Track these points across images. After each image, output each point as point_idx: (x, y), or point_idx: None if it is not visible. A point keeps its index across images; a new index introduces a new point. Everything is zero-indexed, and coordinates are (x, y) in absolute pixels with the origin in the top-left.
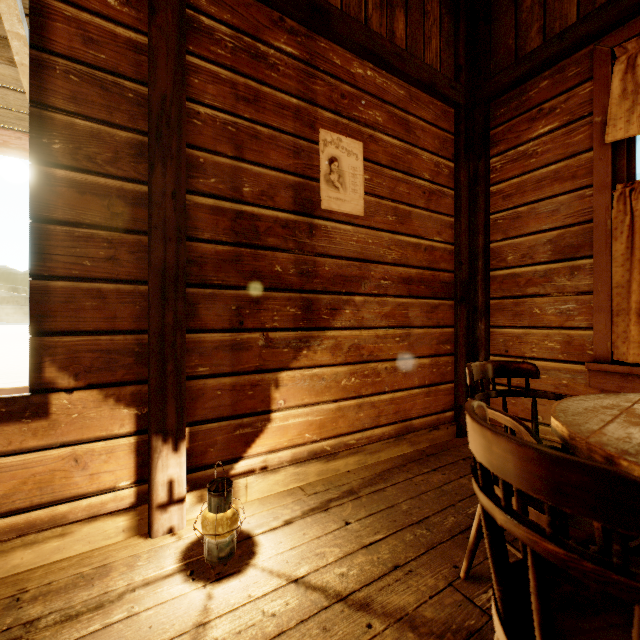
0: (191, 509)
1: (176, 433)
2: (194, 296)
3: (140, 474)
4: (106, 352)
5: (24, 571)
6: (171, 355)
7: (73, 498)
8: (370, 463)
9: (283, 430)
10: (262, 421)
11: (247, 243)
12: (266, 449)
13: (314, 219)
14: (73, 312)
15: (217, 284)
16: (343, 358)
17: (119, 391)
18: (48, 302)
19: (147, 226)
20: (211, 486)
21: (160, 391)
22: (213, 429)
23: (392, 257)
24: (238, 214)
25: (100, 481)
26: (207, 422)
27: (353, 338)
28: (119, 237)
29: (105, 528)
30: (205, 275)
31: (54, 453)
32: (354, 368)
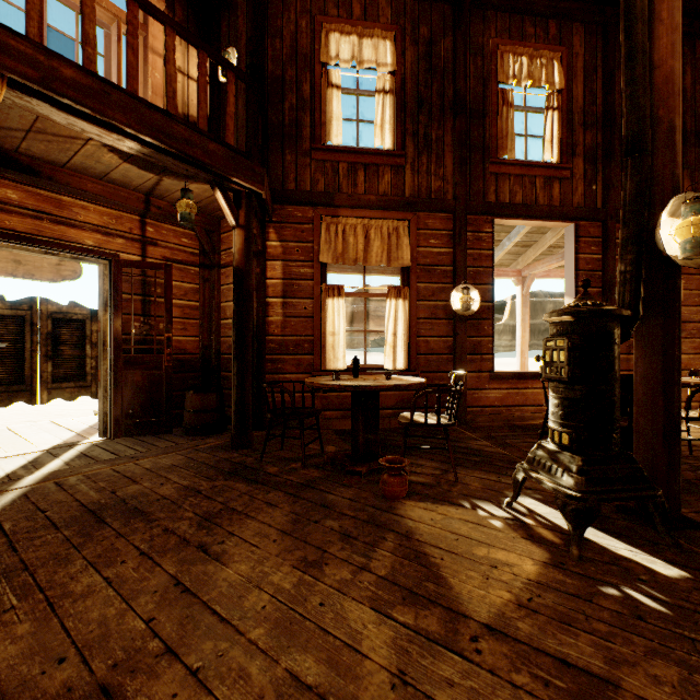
0: None
1: None
2: None
3: None
4: None
5: None
6: None
7: None
8: None
9: None
10: None
11: None
12: None
13: None
14: None
15: None
16: None
17: None
18: None
19: None
20: None
21: None
22: None
23: (697, 319)
24: None
25: None
26: None
27: None
28: None
29: None
30: None
31: None
32: None
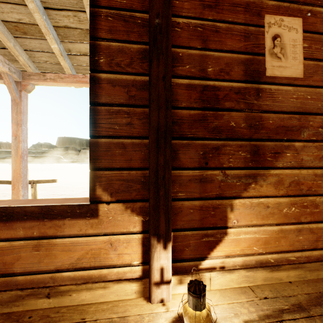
0: (174, 287)
1: (165, 237)
2: (175, 145)
3: (144, 258)
4: (126, 181)
5: (86, 304)
6: (162, 184)
7: (109, 266)
8: (309, 278)
9: (236, 242)
10: (221, 233)
11: (210, 107)
12: (223, 254)
13: (260, 84)
14: (109, 157)
15: (190, 137)
16: (284, 191)
17: (133, 205)
18: (98, 151)
19: (148, 102)
20: (190, 287)
21: (155, 208)
22: (187, 235)
23: None
24: (204, 87)
25: (123, 259)
26: (184, 230)
27: (293, 176)
28: (133, 110)
29: (125, 288)
30: (182, 131)
31: (100, 238)
32: (294, 200)
